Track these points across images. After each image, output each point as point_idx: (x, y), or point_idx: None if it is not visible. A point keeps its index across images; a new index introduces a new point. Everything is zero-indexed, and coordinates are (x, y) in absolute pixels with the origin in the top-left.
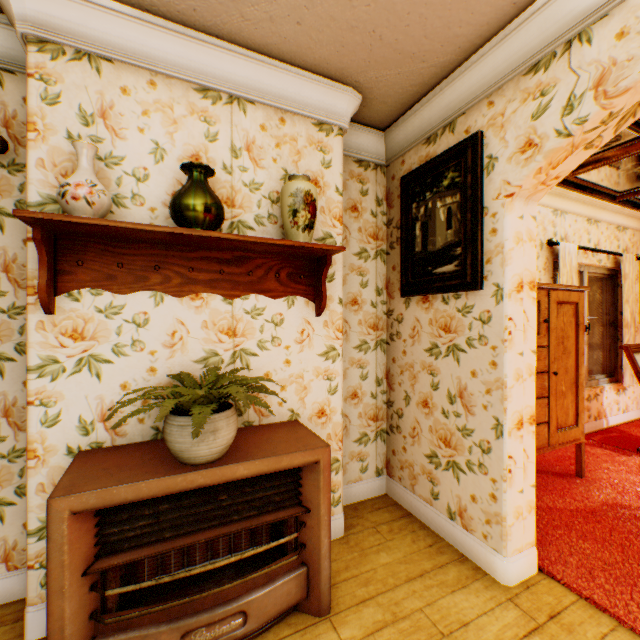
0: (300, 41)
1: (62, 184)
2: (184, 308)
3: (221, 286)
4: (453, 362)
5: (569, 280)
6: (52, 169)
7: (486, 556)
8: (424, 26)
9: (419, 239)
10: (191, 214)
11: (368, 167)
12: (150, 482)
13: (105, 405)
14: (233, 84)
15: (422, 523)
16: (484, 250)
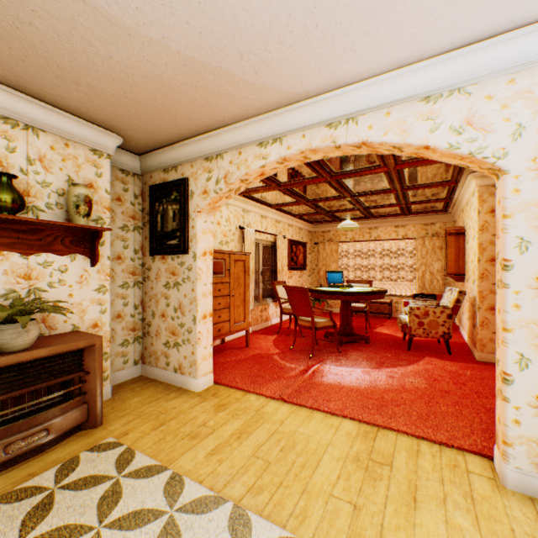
0: (82, 109)
1: None
2: None
3: (20, 247)
4: (177, 291)
5: (250, 248)
6: None
7: (190, 382)
8: (157, 125)
9: (160, 224)
10: (3, 204)
11: (129, 174)
12: None
13: None
14: (30, 119)
15: (162, 381)
16: (190, 235)
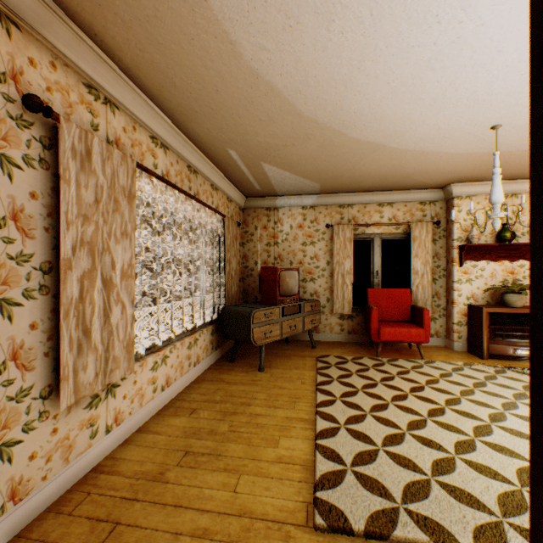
0: None
1: (470, 235)
2: (495, 265)
3: (508, 258)
4: None
5: None
6: (459, 229)
7: None
8: None
9: None
10: (506, 238)
11: None
12: (504, 309)
13: (472, 293)
14: (513, 191)
15: None
16: None
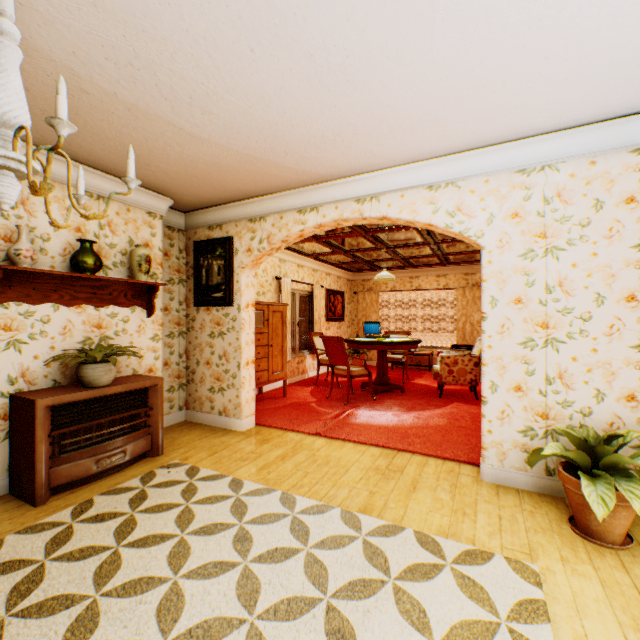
0: (145, 181)
1: (16, 249)
2: (72, 313)
3: (94, 301)
4: (222, 340)
5: (287, 298)
6: None
7: (235, 423)
8: (208, 192)
9: (205, 277)
10: (89, 266)
11: (175, 230)
12: (82, 393)
13: (25, 368)
14: (102, 191)
15: (207, 425)
16: (234, 289)
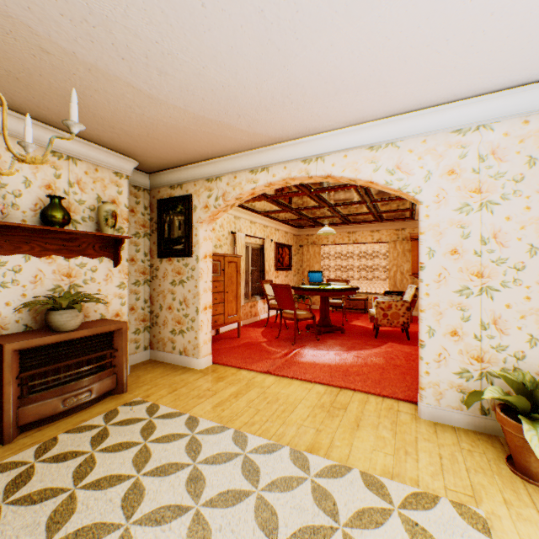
0: (111, 143)
1: None
2: (43, 263)
3: (64, 252)
4: (182, 287)
5: (241, 250)
6: None
7: (194, 362)
8: (168, 154)
9: (167, 231)
10: (58, 220)
11: (140, 190)
12: (49, 337)
13: None
14: (71, 152)
15: (169, 363)
16: (193, 242)
